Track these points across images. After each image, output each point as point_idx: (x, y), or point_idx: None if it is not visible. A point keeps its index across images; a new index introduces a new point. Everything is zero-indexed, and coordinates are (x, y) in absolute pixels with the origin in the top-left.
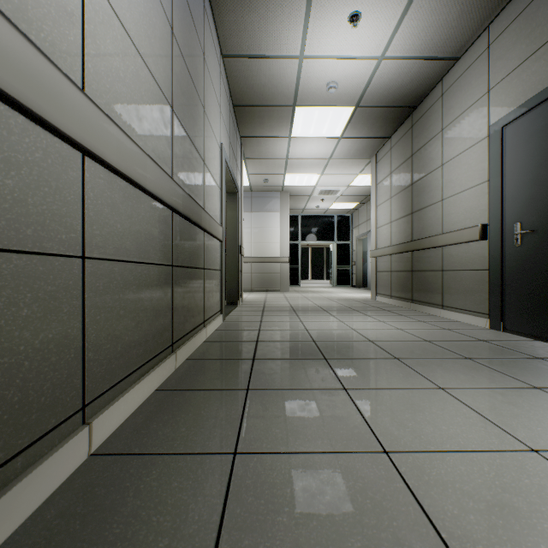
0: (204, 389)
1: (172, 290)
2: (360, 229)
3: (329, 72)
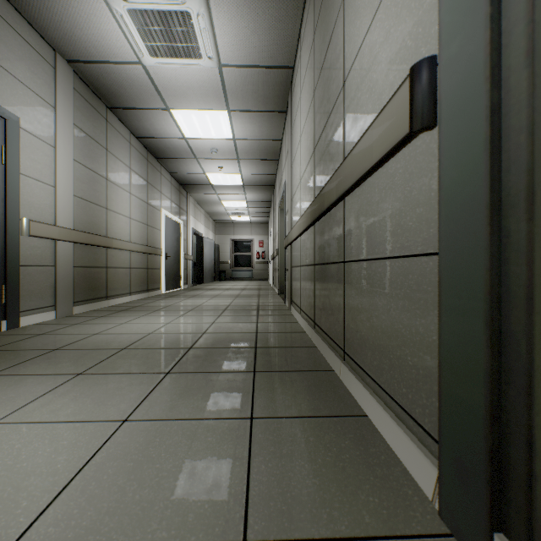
0: (280, 332)
1: (315, 283)
2: None
3: None
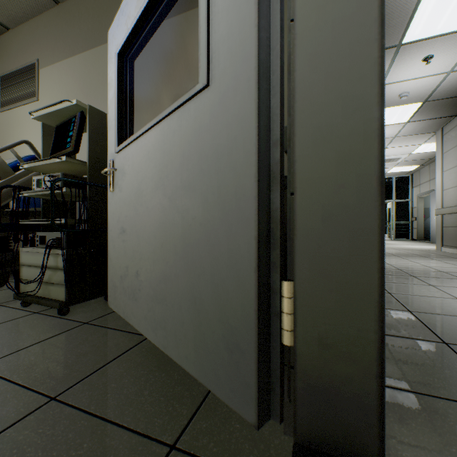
0: None
1: None
2: (420, 188)
3: (402, 88)
